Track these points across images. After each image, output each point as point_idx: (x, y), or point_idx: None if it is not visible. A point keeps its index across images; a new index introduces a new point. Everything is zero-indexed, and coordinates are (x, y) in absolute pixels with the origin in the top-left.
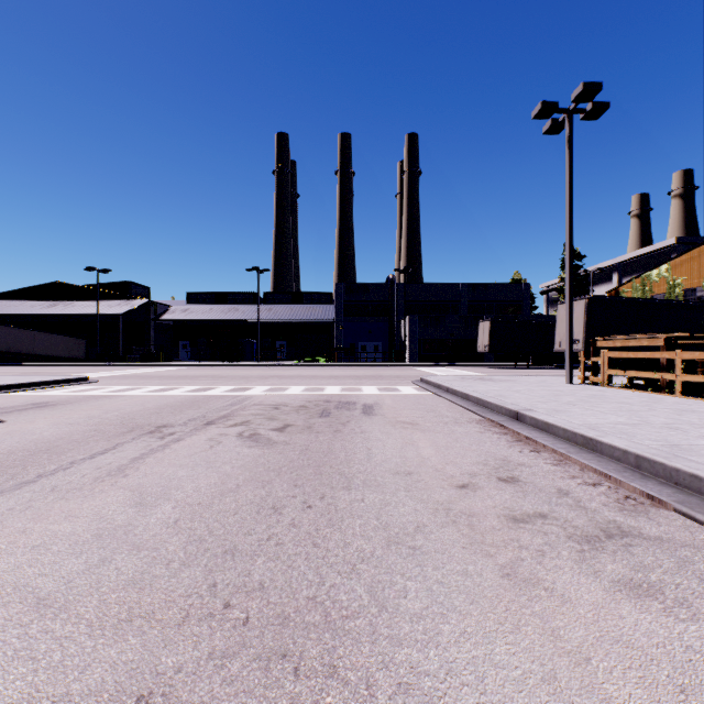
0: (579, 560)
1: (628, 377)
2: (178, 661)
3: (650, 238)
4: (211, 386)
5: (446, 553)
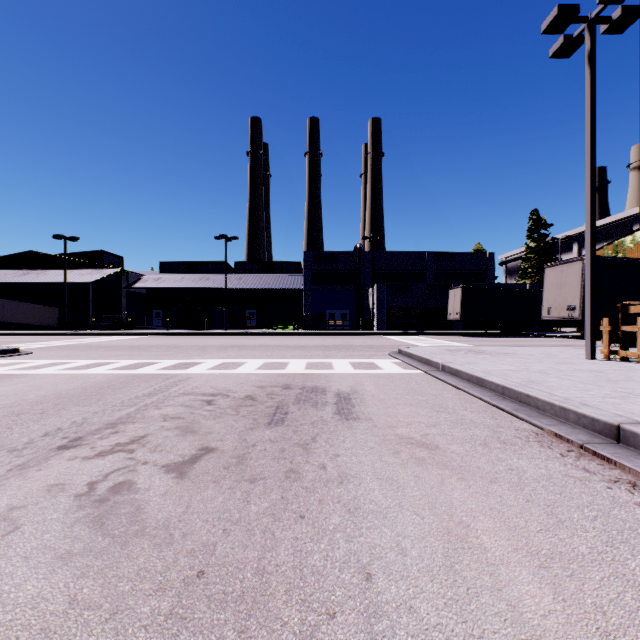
0: None
1: None
2: None
3: (608, 210)
4: (153, 360)
5: None
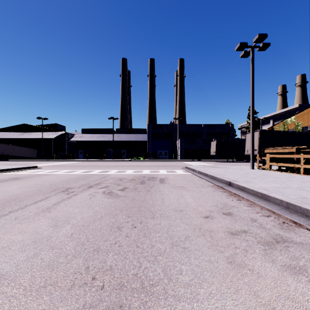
0: (264, 254)
1: (278, 166)
2: (67, 309)
3: (286, 104)
4: (92, 170)
5: (200, 251)
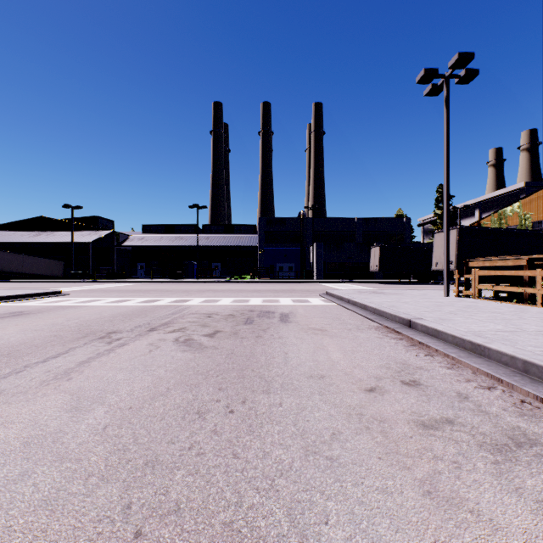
0: (496, 474)
1: (494, 291)
2: None
3: (503, 182)
4: (159, 298)
5: (363, 465)
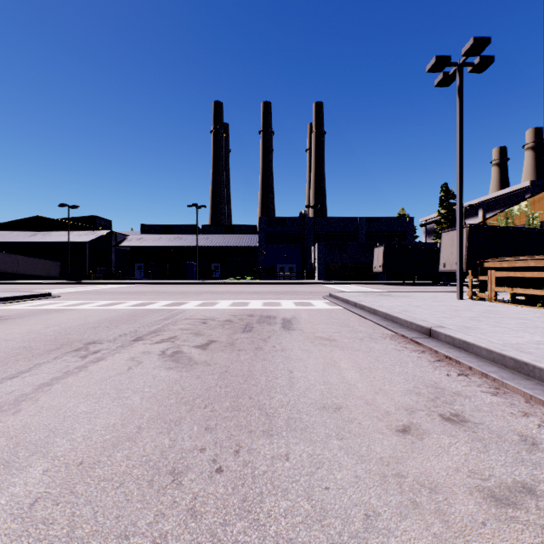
0: None
1: (511, 294)
2: None
3: (507, 182)
4: (153, 301)
5: None
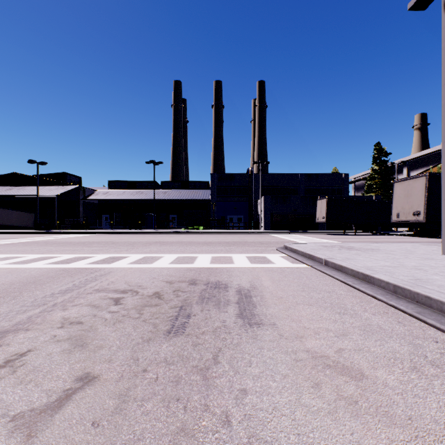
0: None
1: None
2: None
3: (428, 143)
4: (88, 255)
5: None
